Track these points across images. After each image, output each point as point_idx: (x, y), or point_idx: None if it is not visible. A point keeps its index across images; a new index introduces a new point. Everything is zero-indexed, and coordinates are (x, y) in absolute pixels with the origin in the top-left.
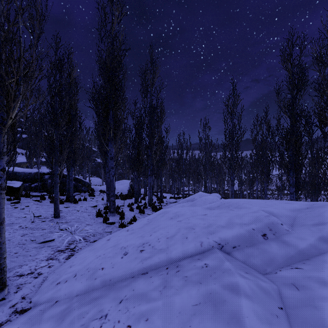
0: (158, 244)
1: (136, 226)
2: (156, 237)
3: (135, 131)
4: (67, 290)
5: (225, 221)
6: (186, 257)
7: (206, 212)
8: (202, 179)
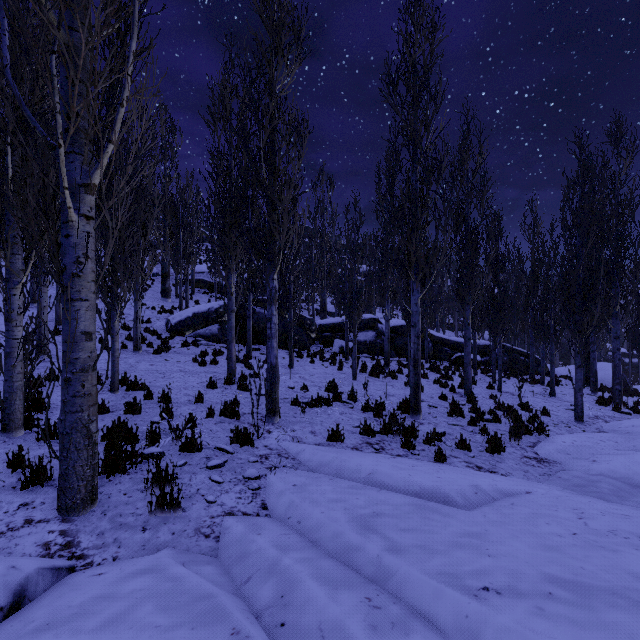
0: None
1: None
2: None
3: None
4: (632, 429)
5: None
6: None
7: None
8: None
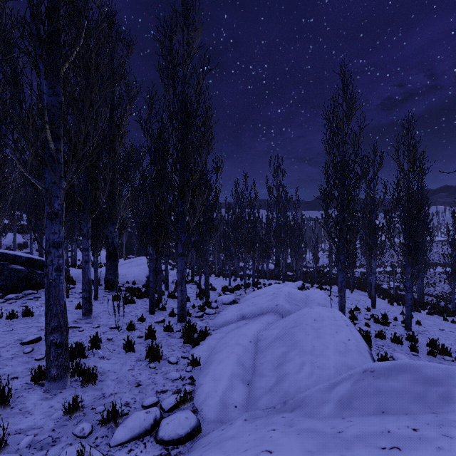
0: None
1: None
2: None
3: (151, 161)
4: None
5: None
6: None
7: None
8: (272, 252)
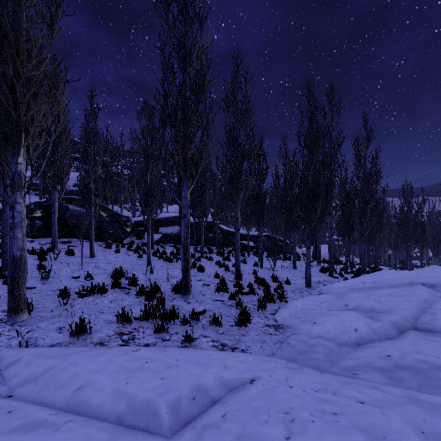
0: (384, 281)
1: (364, 276)
2: (381, 279)
3: (345, 197)
4: (339, 290)
5: (431, 275)
6: (401, 286)
7: (420, 272)
8: None
